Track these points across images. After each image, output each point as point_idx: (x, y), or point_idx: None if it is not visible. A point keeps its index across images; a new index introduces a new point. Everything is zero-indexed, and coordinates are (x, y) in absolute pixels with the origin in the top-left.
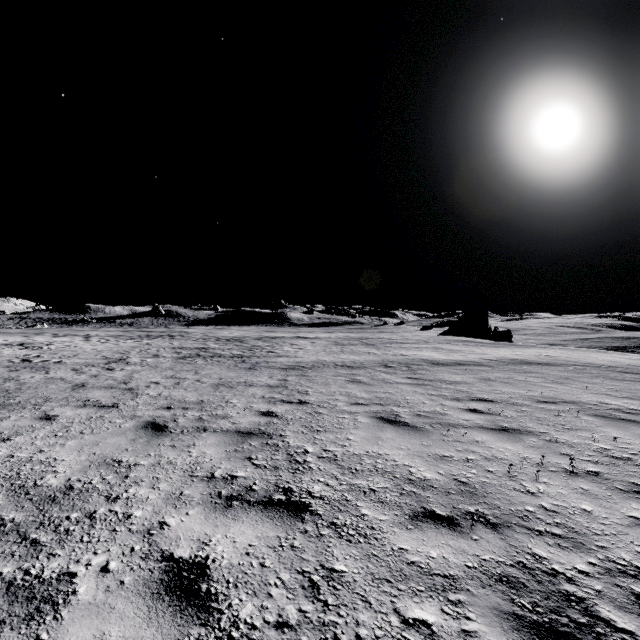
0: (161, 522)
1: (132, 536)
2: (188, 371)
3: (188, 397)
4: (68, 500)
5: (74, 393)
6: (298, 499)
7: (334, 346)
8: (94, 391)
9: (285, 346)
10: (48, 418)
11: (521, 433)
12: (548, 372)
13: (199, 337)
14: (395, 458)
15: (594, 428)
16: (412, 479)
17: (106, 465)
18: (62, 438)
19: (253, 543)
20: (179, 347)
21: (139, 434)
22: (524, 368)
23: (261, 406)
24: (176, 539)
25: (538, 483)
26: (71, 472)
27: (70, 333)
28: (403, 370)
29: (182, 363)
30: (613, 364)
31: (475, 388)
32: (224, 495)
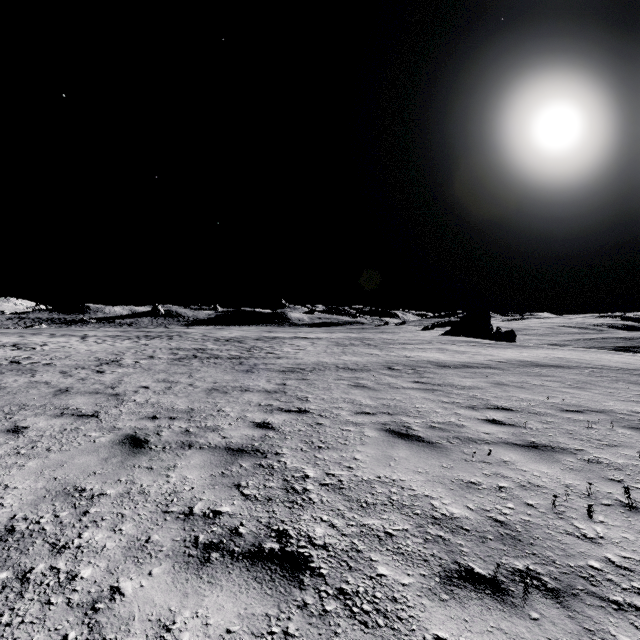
0: (113, 588)
1: (69, 613)
2: (182, 374)
3: (177, 404)
4: (2, 550)
5: (54, 399)
6: (295, 549)
7: (335, 347)
8: (77, 397)
9: (285, 347)
10: (16, 430)
11: (554, 451)
12: (563, 375)
13: (198, 337)
14: (412, 486)
15: (636, 444)
16: (436, 517)
17: (64, 495)
18: (23, 457)
19: (232, 627)
20: (176, 348)
21: (114, 452)
22: (537, 371)
23: (256, 416)
24: (128, 619)
25: (594, 523)
26: (19, 506)
27: (68, 333)
28: (409, 373)
29: (177, 365)
30: (628, 366)
31: (489, 394)
32: (201, 542)
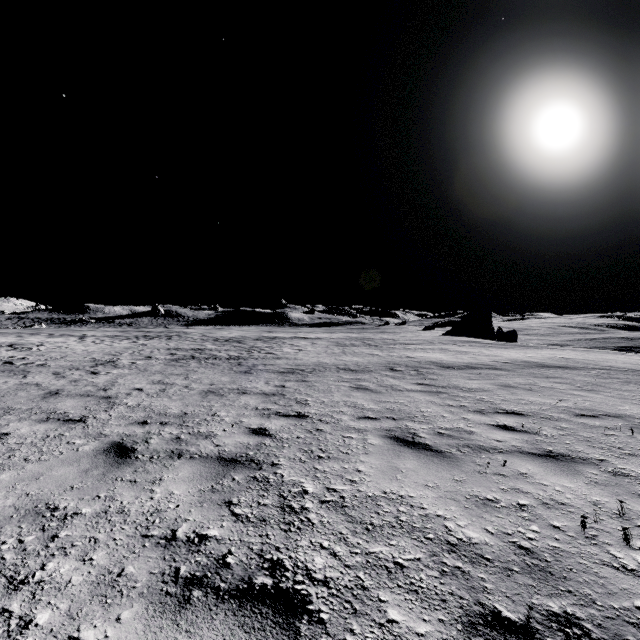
0: (72, 639)
1: None
2: (178, 375)
3: (170, 408)
4: None
5: (42, 403)
6: (291, 585)
7: (335, 347)
8: (66, 400)
9: (285, 347)
10: None
11: (574, 461)
12: (572, 377)
13: (197, 337)
14: (422, 503)
15: None
16: (452, 543)
17: (34, 515)
18: None
19: None
20: (174, 348)
21: (96, 462)
22: (543, 372)
23: (252, 421)
24: None
25: (632, 550)
26: None
27: (66, 333)
28: (412, 374)
29: (174, 366)
30: (636, 367)
31: (497, 397)
32: (182, 576)
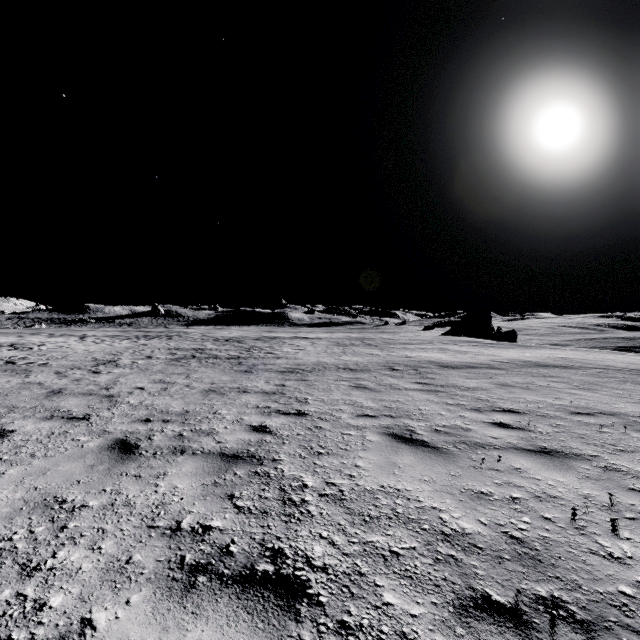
0: (84, 620)
1: None
2: (179, 374)
3: (172, 406)
4: None
5: (46, 401)
6: (291, 572)
7: (335, 347)
8: (69, 399)
9: (285, 347)
10: (1, 434)
11: (567, 457)
12: (569, 376)
13: (197, 337)
14: (419, 496)
15: None
16: (446, 533)
17: (43, 507)
18: (5, 463)
19: None
20: (175, 348)
21: (101, 458)
22: (541, 371)
23: (253, 418)
24: None
25: (619, 540)
26: None
27: (67, 333)
28: (411, 374)
29: (175, 365)
30: (634, 367)
31: (495, 395)
32: (188, 563)
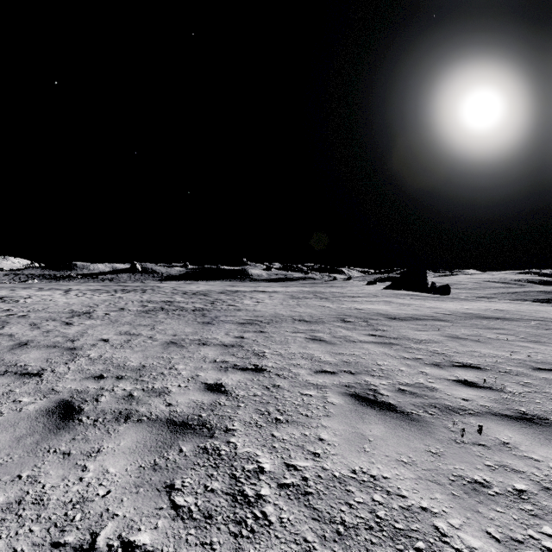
0: None
1: None
2: (145, 326)
3: (130, 360)
4: None
5: (7, 354)
6: None
7: (290, 299)
8: (31, 351)
9: (245, 299)
10: None
11: None
12: (513, 328)
13: (168, 291)
14: (401, 488)
15: None
16: None
17: None
18: None
19: None
20: (147, 300)
21: (35, 426)
22: (485, 323)
23: (209, 375)
24: None
25: None
26: None
27: (55, 287)
28: (362, 325)
29: (143, 317)
30: None
31: (449, 349)
32: None
